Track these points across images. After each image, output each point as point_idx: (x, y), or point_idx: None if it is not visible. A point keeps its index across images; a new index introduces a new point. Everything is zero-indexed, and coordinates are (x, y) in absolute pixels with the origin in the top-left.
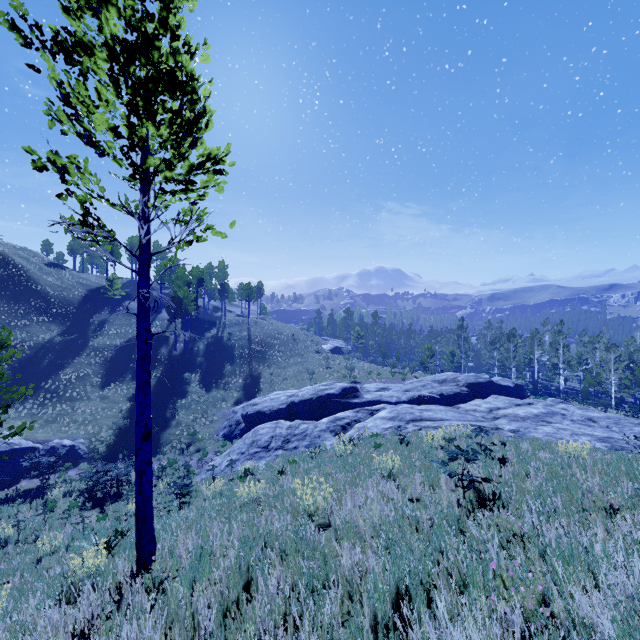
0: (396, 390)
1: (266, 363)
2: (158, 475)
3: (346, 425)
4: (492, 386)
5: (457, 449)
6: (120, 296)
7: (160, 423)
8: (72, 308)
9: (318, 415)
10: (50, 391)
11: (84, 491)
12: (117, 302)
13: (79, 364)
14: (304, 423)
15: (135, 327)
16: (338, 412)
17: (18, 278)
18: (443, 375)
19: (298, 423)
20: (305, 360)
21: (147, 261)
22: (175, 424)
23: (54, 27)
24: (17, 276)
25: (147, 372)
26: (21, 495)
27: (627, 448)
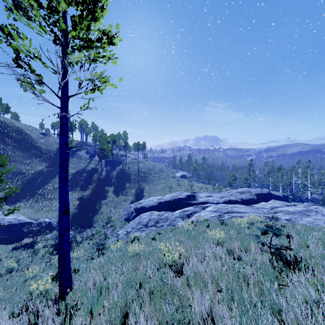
0: (216, 197)
1: (147, 182)
2: (90, 238)
3: (189, 214)
4: (270, 195)
5: (267, 227)
6: (75, 149)
7: (93, 212)
8: (52, 154)
9: (174, 209)
10: (40, 195)
11: (53, 245)
12: (74, 152)
13: (54, 182)
14: (166, 213)
15: (82, 164)
16: (184, 208)
17: (27, 140)
18: (242, 189)
19: (163, 213)
20: (167, 181)
21: (66, 100)
22: (100, 212)
23: None
24: (27, 139)
25: (65, 171)
26: (23, 246)
27: None
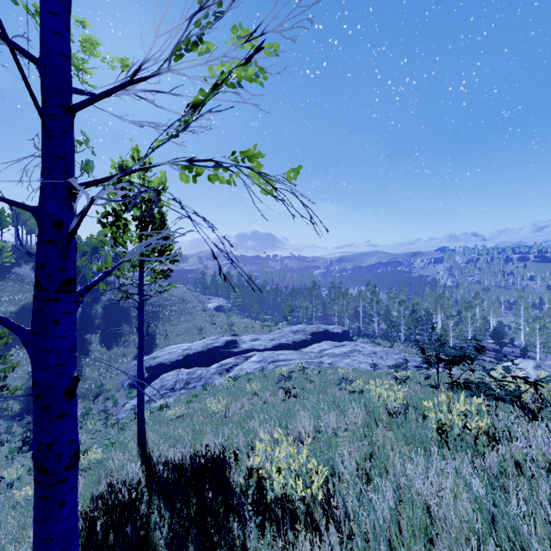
0: (264, 340)
1: (160, 322)
2: (79, 420)
3: (229, 368)
4: (327, 333)
5: (282, 376)
6: (10, 263)
7: None
8: None
9: (208, 362)
10: None
11: (15, 440)
12: (5, 268)
13: None
14: (199, 369)
15: (28, 293)
16: (223, 359)
17: None
18: (297, 327)
19: (195, 370)
20: (194, 318)
21: (143, 303)
22: (82, 379)
23: (104, 206)
24: None
25: (143, 354)
26: None
27: (381, 368)
